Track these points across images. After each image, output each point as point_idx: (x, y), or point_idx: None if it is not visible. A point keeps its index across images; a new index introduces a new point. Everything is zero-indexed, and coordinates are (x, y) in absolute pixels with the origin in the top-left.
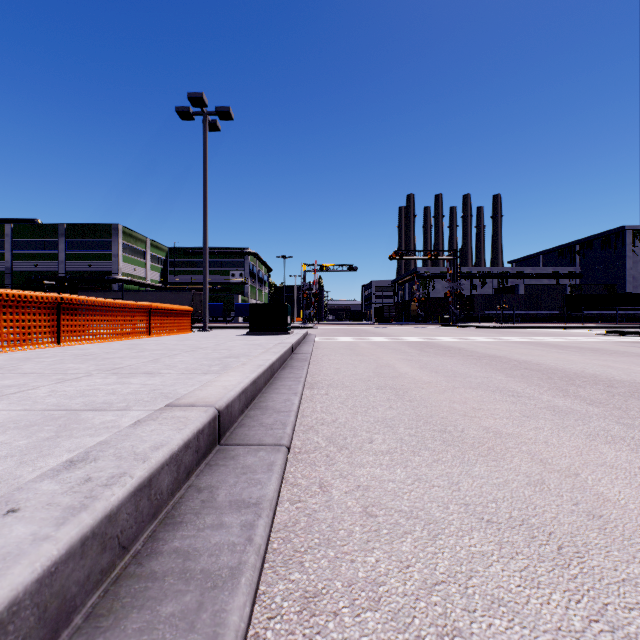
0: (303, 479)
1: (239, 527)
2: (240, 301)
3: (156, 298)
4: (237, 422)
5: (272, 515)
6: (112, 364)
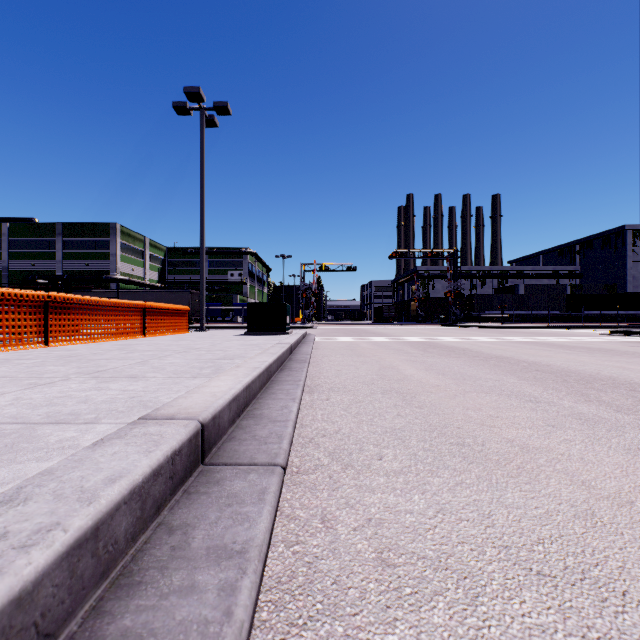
0: (302, 510)
1: (216, 591)
2: (239, 301)
3: (154, 298)
4: (226, 434)
5: (261, 568)
6: (95, 366)
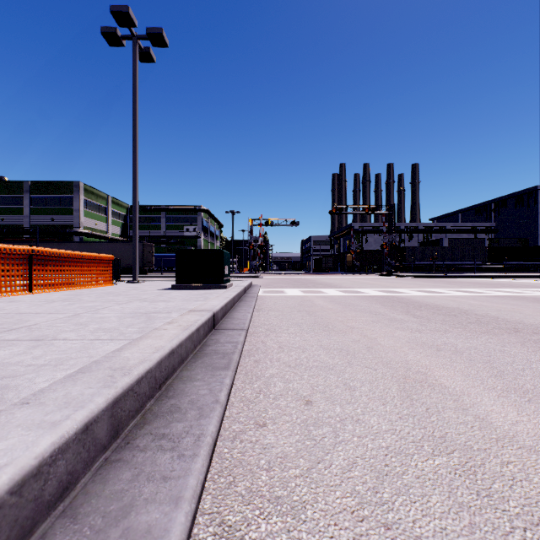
0: None
1: None
2: None
3: (108, 249)
4: None
5: None
6: None
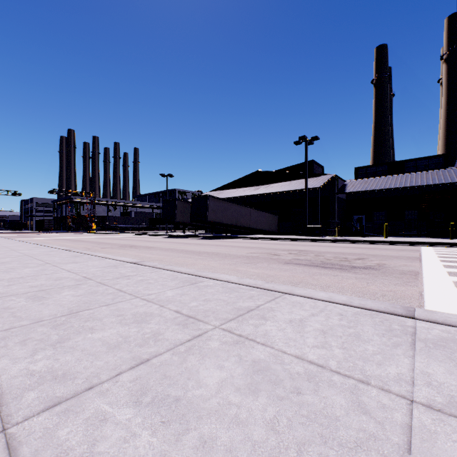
0: None
1: None
2: None
3: None
4: None
5: None
6: None
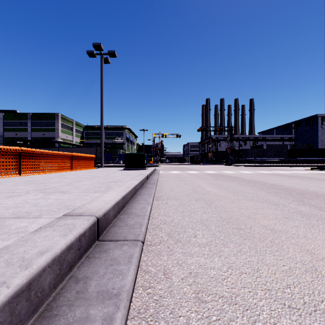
0: (152, 267)
1: (101, 321)
2: (121, 152)
3: (77, 151)
4: (112, 223)
5: (128, 305)
6: (44, 186)
